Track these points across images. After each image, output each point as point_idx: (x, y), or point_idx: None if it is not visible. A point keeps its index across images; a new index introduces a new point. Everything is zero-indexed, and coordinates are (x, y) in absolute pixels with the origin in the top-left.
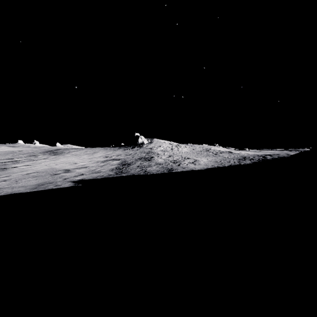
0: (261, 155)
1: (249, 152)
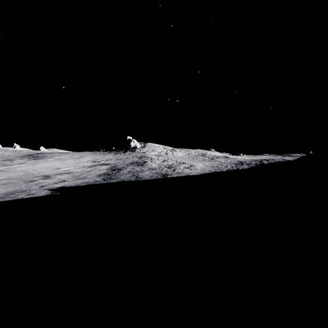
0: (257, 160)
1: (245, 157)
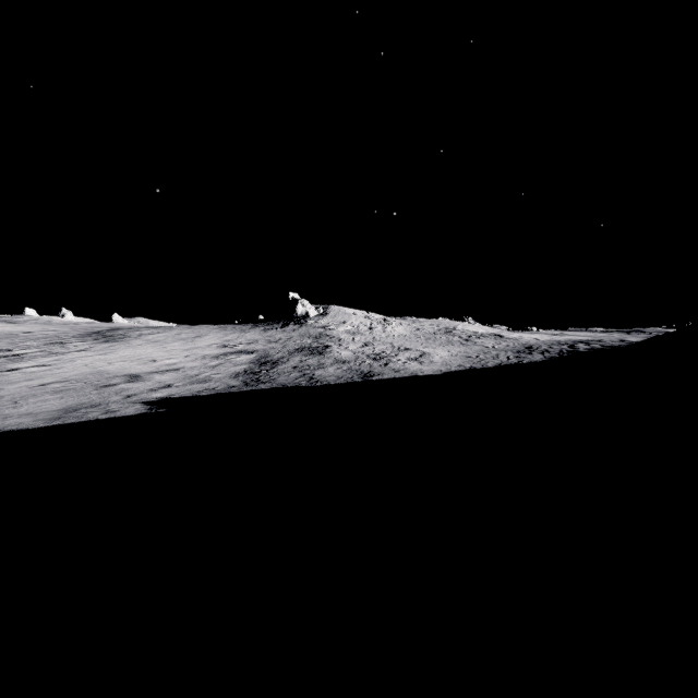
0: (565, 343)
1: (540, 336)
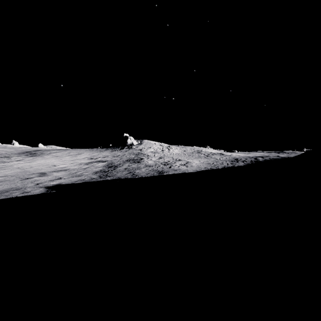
0: (252, 157)
1: (240, 154)
